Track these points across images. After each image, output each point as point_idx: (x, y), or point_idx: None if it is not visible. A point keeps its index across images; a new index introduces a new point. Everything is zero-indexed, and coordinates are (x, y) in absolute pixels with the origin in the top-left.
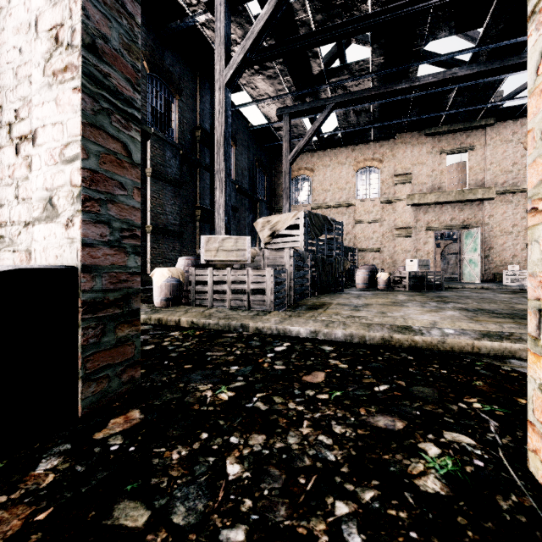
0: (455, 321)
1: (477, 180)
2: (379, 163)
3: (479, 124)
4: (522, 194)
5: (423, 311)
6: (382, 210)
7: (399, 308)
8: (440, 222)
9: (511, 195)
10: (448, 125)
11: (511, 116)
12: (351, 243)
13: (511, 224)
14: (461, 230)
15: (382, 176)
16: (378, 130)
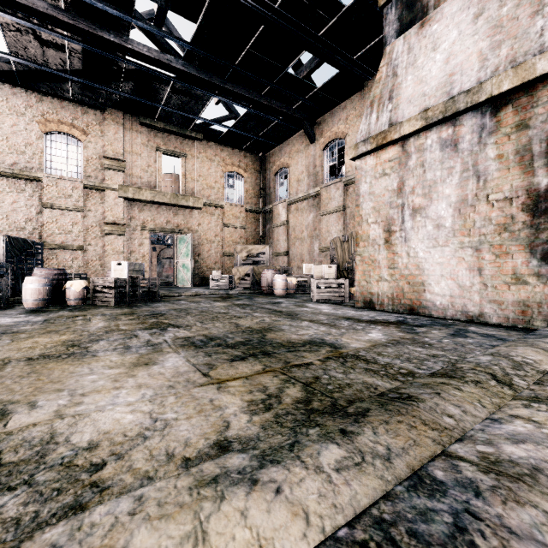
0: (203, 503)
1: (189, 188)
2: (83, 134)
3: (191, 134)
4: (221, 209)
5: (123, 367)
6: (86, 197)
7: (70, 369)
8: (157, 223)
9: (214, 208)
10: (164, 123)
11: (214, 139)
12: (36, 235)
13: (214, 234)
14: (176, 235)
15: (86, 152)
16: (81, 89)
